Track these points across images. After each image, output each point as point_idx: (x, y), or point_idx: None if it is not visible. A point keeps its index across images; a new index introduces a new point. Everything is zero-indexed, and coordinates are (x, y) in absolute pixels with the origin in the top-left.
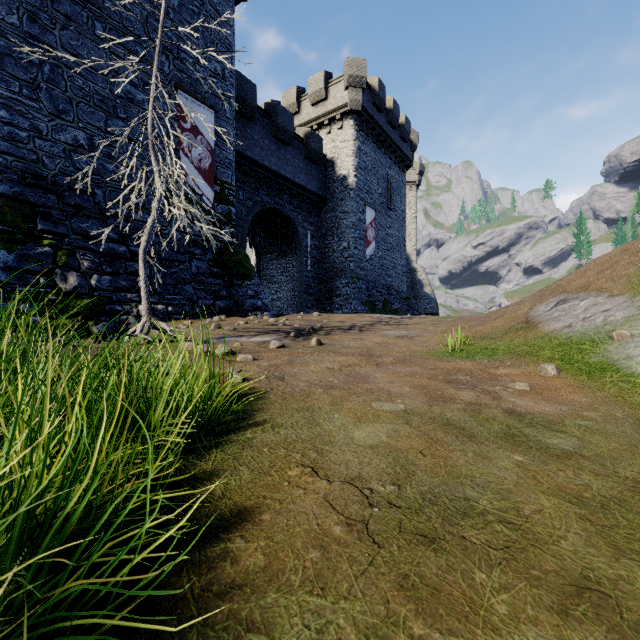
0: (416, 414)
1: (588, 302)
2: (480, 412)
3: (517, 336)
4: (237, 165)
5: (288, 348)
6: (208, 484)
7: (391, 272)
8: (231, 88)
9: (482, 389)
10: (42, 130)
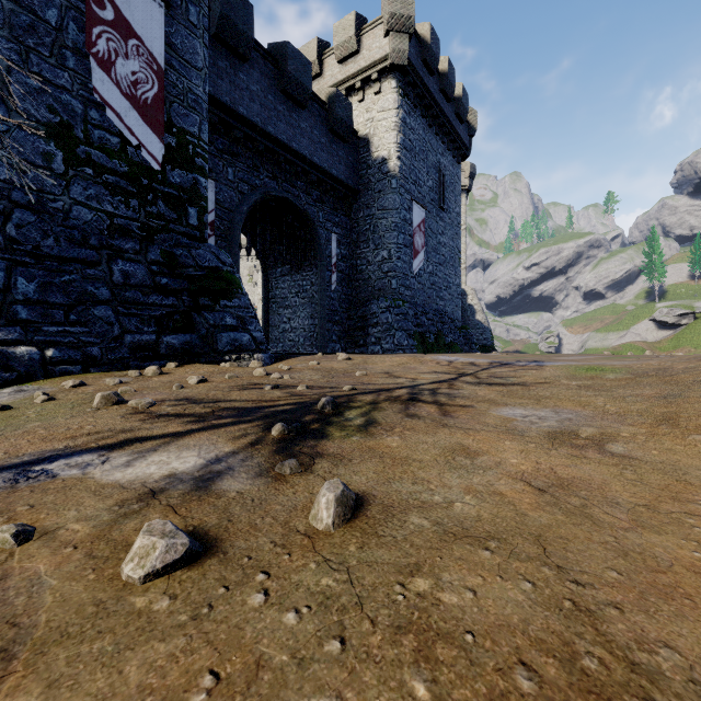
0: None
1: None
2: None
3: None
4: (224, 128)
5: (207, 568)
6: None
7: (444, 293)
8: None
9: None
10: None
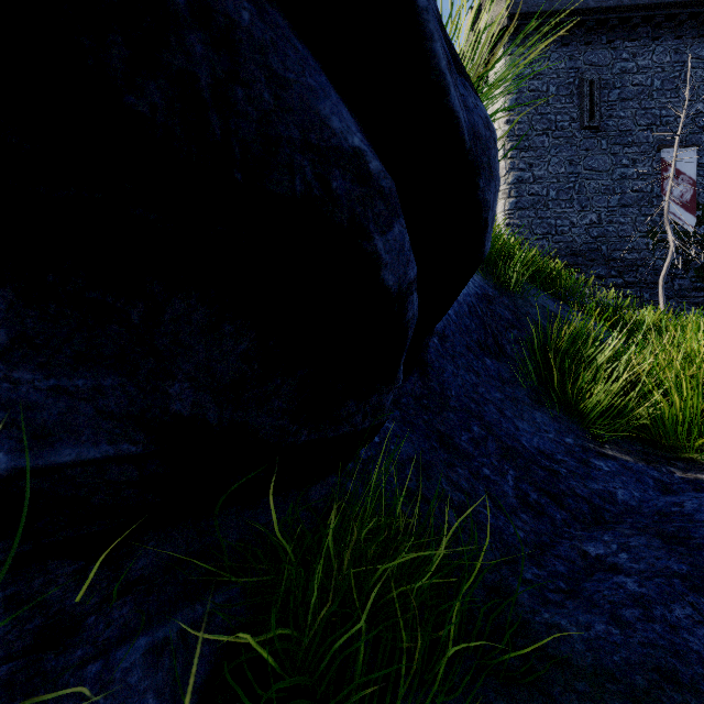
0: None
1: None
2: None
3: None
4: None
5: None
6: None
7: None
8: None
9: None
10: (574, 222)
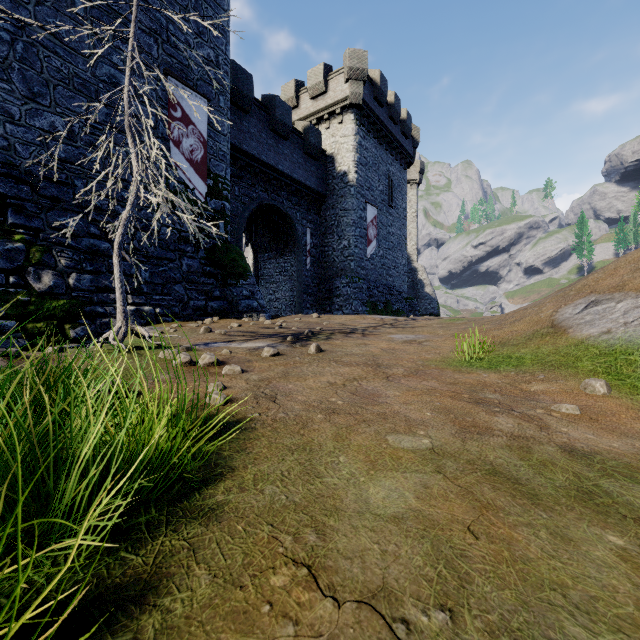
0: (448, 455)
1: (627, 304)
2: (530, 450)
3: (544, 343)
4: (233, 159)
5: (283, 356)
6: (136, 613)
7: (392, 272)
8: (225, 76)
9: (521, 413)
10: (14, 114)
